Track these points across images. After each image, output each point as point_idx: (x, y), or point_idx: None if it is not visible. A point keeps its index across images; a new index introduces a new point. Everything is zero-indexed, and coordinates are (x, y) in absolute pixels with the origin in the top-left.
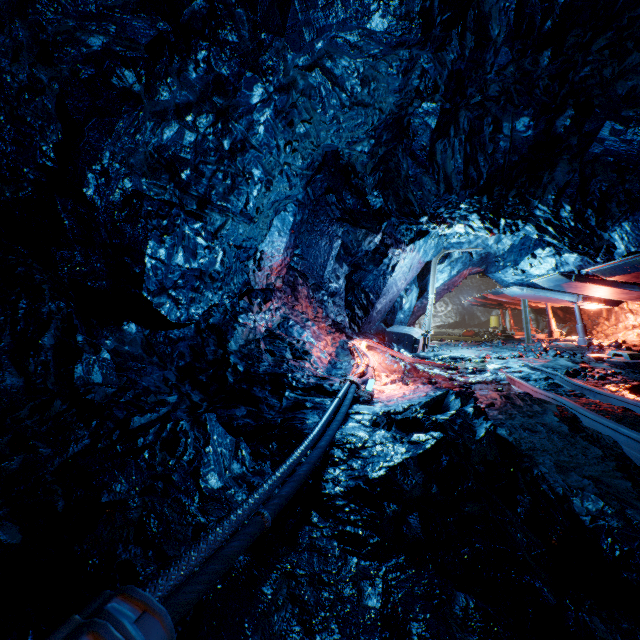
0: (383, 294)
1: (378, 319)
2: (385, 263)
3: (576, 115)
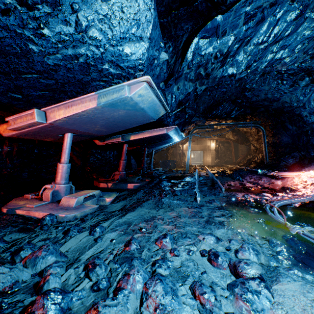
0: None
1: None
2: None
3: None
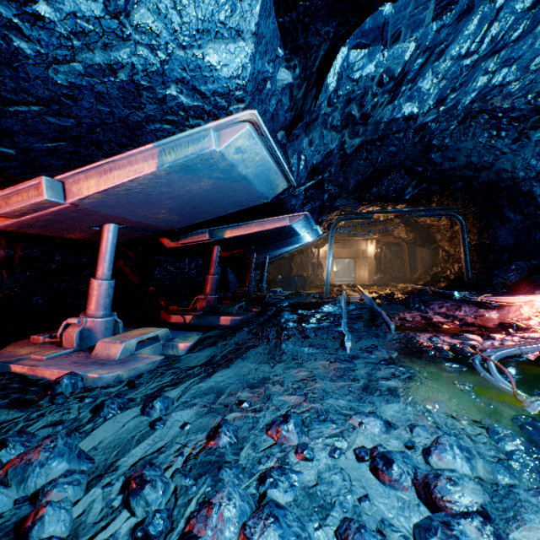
0: None
1: None
2: None
3: None
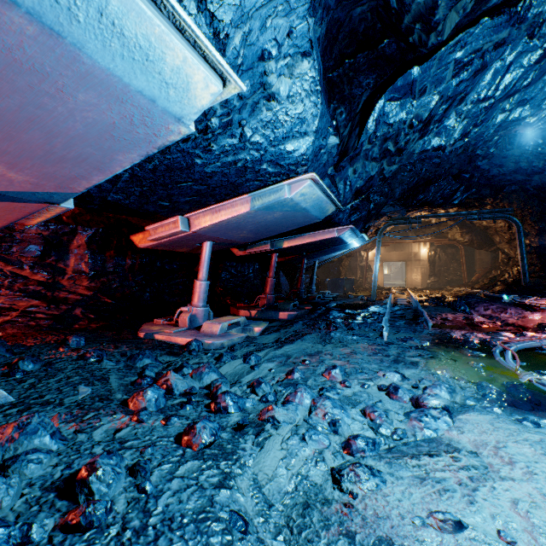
0: None
1: None
2: None
3: None
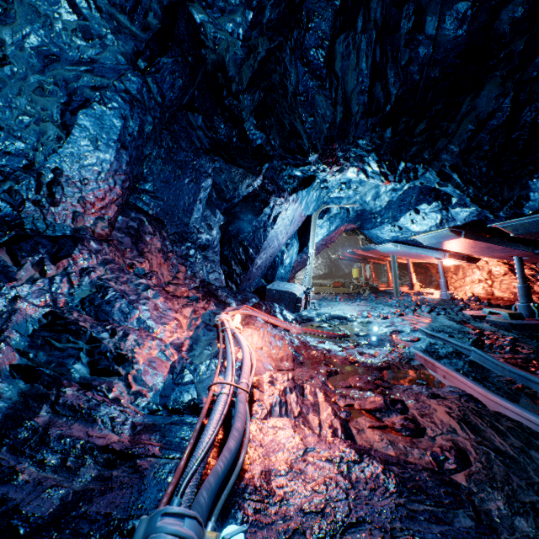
0: (264, 248)
1: (258, 275)
2: (266, 213)
3: (533, 0)
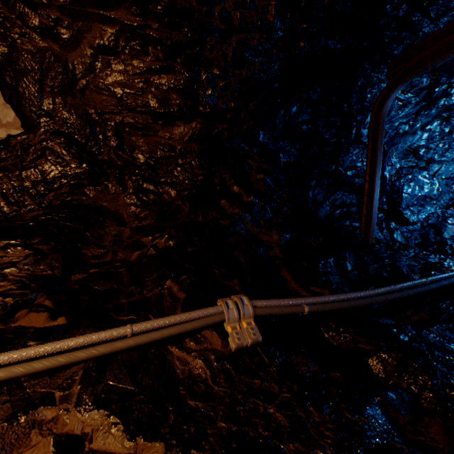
0: None
1: None
2: None
3: None
